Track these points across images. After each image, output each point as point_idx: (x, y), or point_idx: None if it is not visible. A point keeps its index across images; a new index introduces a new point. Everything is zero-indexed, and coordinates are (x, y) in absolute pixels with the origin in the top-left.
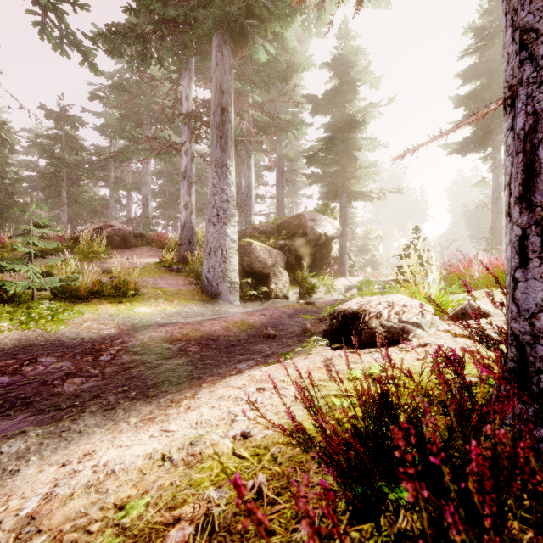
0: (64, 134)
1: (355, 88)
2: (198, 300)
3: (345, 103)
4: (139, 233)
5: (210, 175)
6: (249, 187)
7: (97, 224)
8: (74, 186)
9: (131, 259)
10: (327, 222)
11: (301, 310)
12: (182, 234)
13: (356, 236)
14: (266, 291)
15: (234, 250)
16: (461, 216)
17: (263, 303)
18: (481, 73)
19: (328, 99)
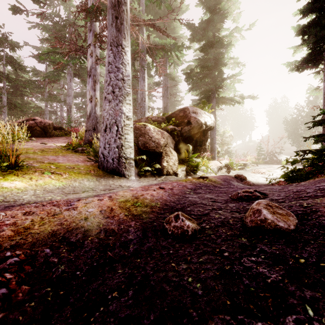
0: (4, 54)
1: (223, 18)
2: (91, 175)
3: (214, 33)
4: (59, 127)
5: (107, 56)
6: (144, 93)
7: (25, 119)
8: (19, 98)
9: (44, 143)
10: (206, 115)
11: (200, 185)
12: (88, 122)
13: (217, 134)
14: (159, 168)
15: (129, 127)
16: (276, 126)
17: (156, 178)
18: (316, 8)
19: (203, 27)
